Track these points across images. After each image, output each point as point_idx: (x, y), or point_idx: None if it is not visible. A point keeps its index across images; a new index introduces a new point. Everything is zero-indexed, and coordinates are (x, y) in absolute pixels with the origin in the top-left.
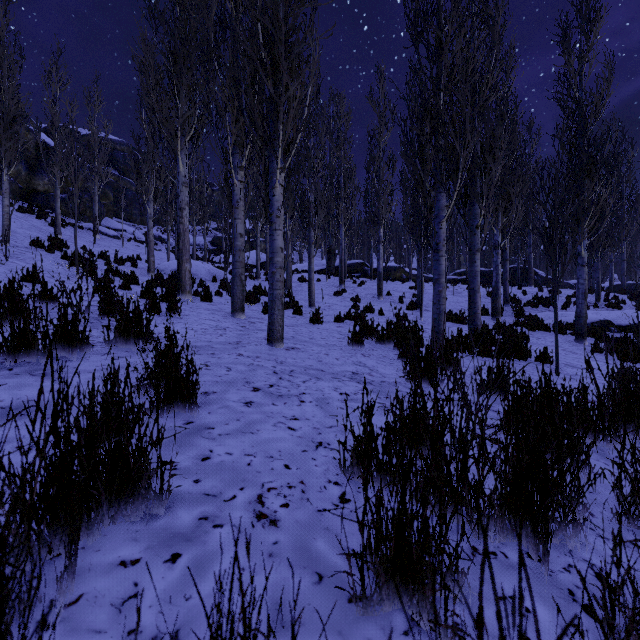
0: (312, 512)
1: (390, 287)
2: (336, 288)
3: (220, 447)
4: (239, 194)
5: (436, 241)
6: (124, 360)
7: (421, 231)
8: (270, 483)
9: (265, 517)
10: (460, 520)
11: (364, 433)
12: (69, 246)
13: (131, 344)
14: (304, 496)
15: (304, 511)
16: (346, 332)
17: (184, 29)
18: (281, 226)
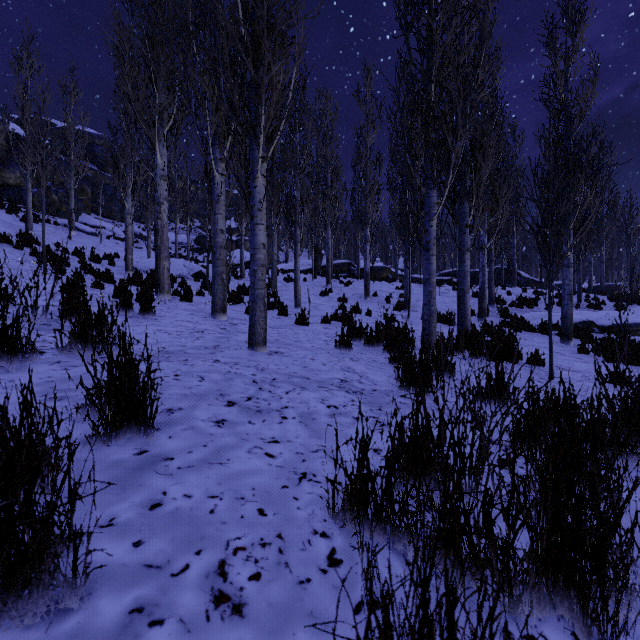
0: (291, 586)
1: (377, 287)
2: (323, 288)
3: (177, 487)
4: (220, 188)
5: (427, 239)
6: (77, 370)
7: (409, 230)
8: (237, 540)
9: (226, 600)
10: (483, 585)
11: (359, 473)
12: (40, 242)
13: (89, 350)
14: (282, 559)
15: (281, 585)
16: (333, 334)
17: (162, 14)
18: (263, 220)
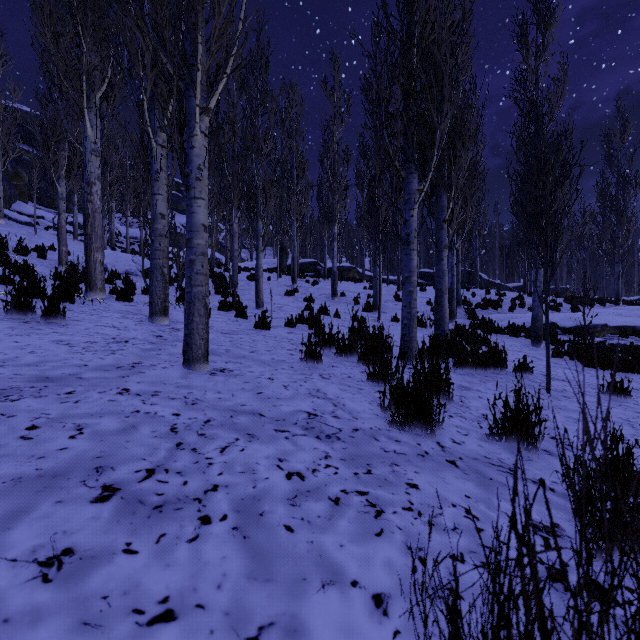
0: None
1: (344, 287)
2: (288, 287)
3: None
4: (160, 162)
5: (407, 231)
6: None
7: (379, 227)
8: None
9: None
10: None
11: None
12: None
13: None
14: None
15: None
16: (298, 340)
17: None
18: (204, 193)
